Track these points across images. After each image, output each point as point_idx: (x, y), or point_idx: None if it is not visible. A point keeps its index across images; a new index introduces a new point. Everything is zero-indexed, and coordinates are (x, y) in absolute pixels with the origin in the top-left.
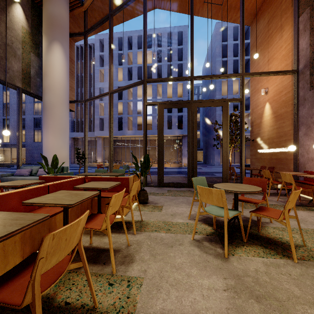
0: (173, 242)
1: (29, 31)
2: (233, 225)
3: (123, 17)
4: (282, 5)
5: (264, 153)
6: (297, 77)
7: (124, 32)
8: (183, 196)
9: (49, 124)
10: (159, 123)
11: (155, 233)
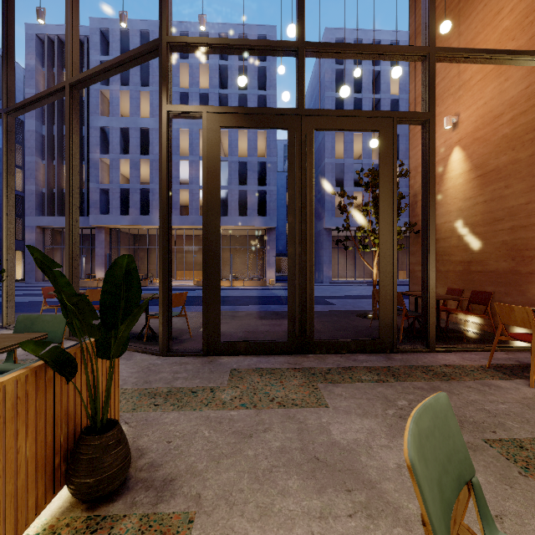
0: None
1: None
2: None
3: None
4: None
5: (447, 259)
6: None
7: (153, 22)
8: (283, 409)
9: None
10: (206, 169)
11: None
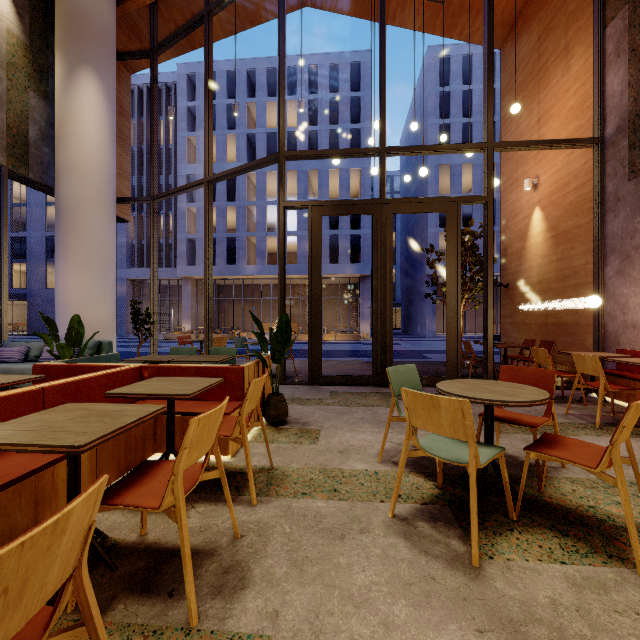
0: (346, 524)
1: (24, 41)
2: (484, 479)
3: (236, 22)
4: (570, 4)
5: (530, 312)
6: (601, 152)
7: (239, 61)
8: (365, 407)
9: (71, 248)
10: (312, 247)
11: (302, 501)
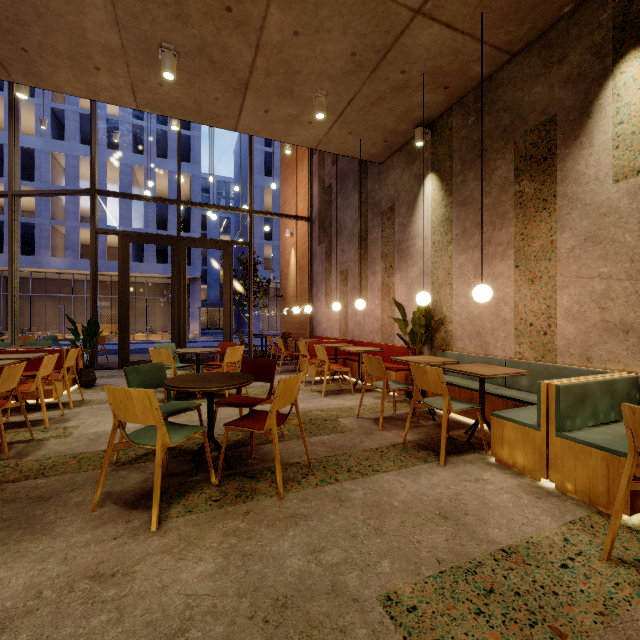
0: None
1: None
2: None
3: None
4: None
5: (290, 315)
6: (311, 226)
7: None
8: None
9: None
10: (121, 265)
11: (100, 405)
